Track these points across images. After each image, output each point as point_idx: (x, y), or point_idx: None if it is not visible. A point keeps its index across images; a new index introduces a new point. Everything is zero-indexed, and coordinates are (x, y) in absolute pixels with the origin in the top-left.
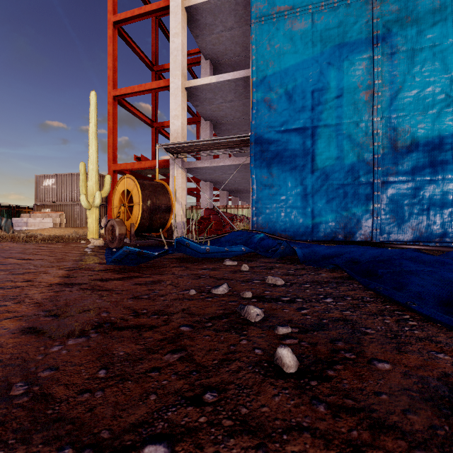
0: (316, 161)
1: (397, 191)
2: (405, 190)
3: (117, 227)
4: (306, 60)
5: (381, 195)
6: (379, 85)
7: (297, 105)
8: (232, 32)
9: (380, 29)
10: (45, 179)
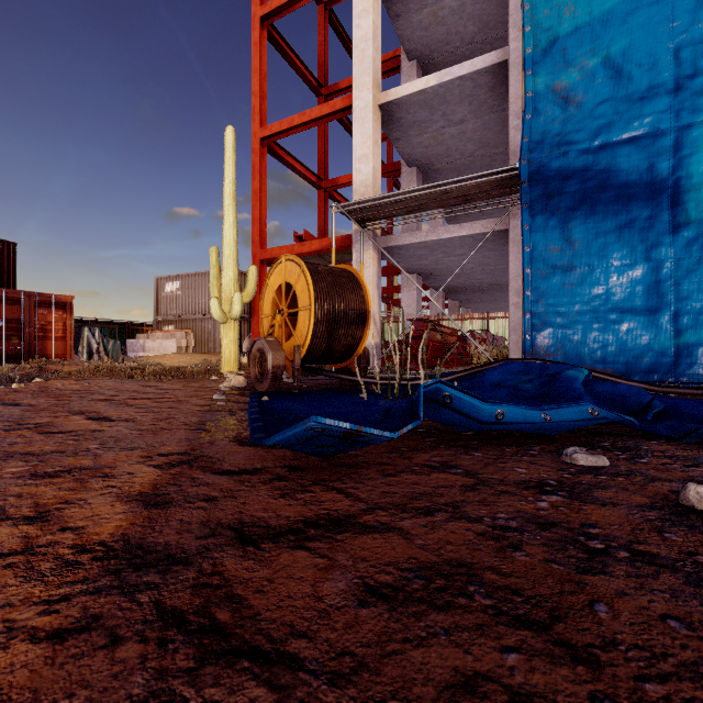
0: (685, 203)
1: None
2: None
3: (269, 353)
4: None
5: None
6: None
7: (635, 85)
8: None
9: None
10: (168, 282)
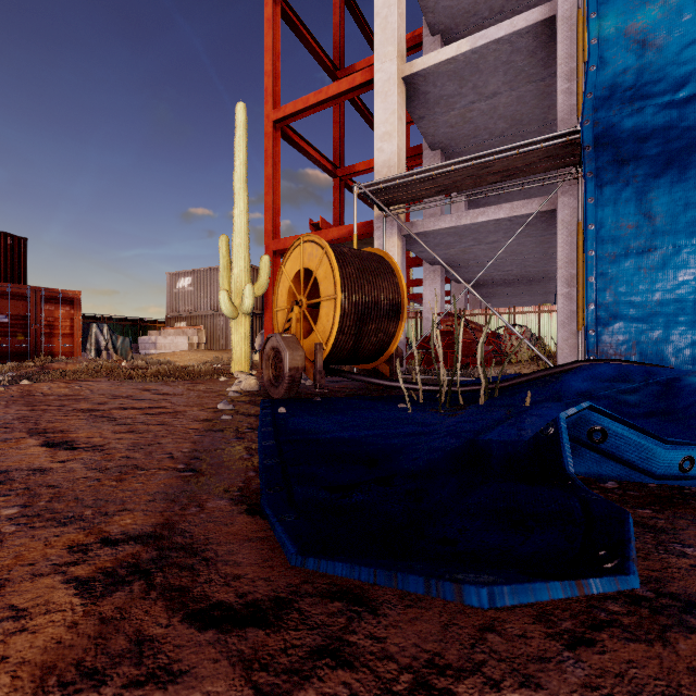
0: None
1: None
2: None
3: (285, 353)
4: None
5: None
6: None
7: None
8: None
9: None
10: (179, 278)
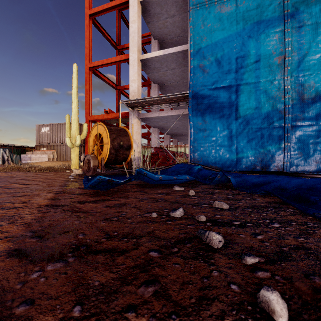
0: (239, 110)
1: (304, 133)
2: (310, 132)
3: (91, 161)
4: (232, 35)
5: (291, 136)
6: (289, 52)
7: (224, 68)
8: (174, 18)
9: (290, 8)
10: (43, 127)
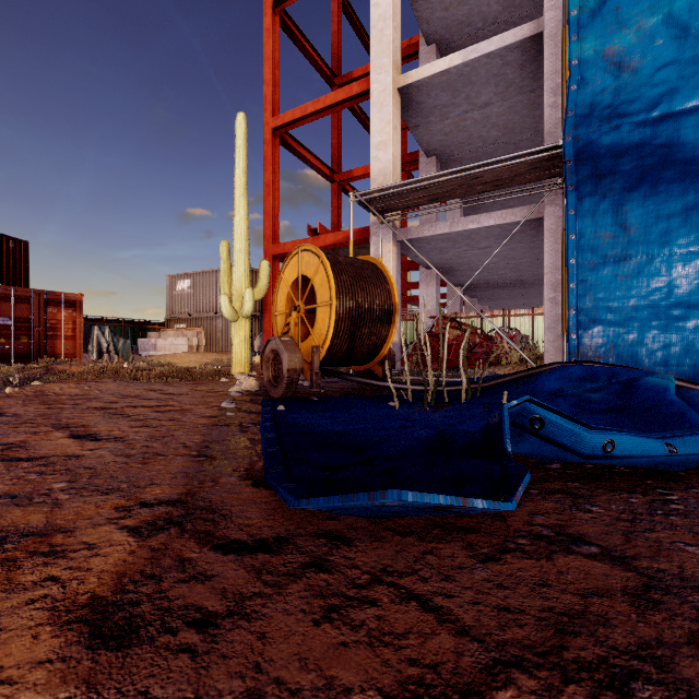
0: None
1: None
2: None
3: (284, 355)
4: None
5: None
6: None
7: None
8: None
9: None
10: (179, 280)
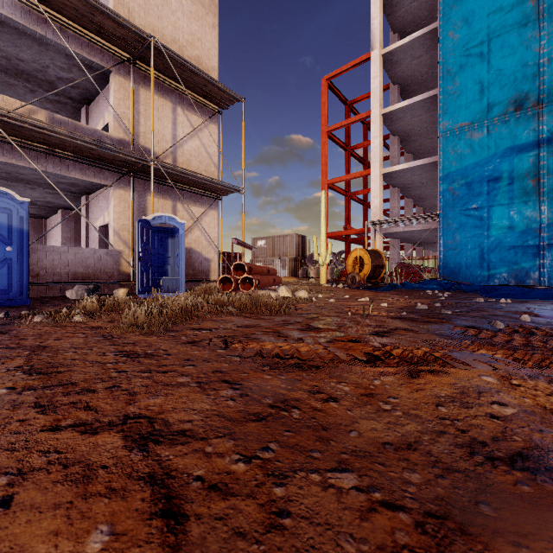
0: (491, 230)
1: None
2: None
3: (357, 277)
4: (483, 159)
5: (547, 253)
6: (544, 174)
7: (475, 191)
8: (420, 117)
9: (546, 133)
10: (258, 241)
